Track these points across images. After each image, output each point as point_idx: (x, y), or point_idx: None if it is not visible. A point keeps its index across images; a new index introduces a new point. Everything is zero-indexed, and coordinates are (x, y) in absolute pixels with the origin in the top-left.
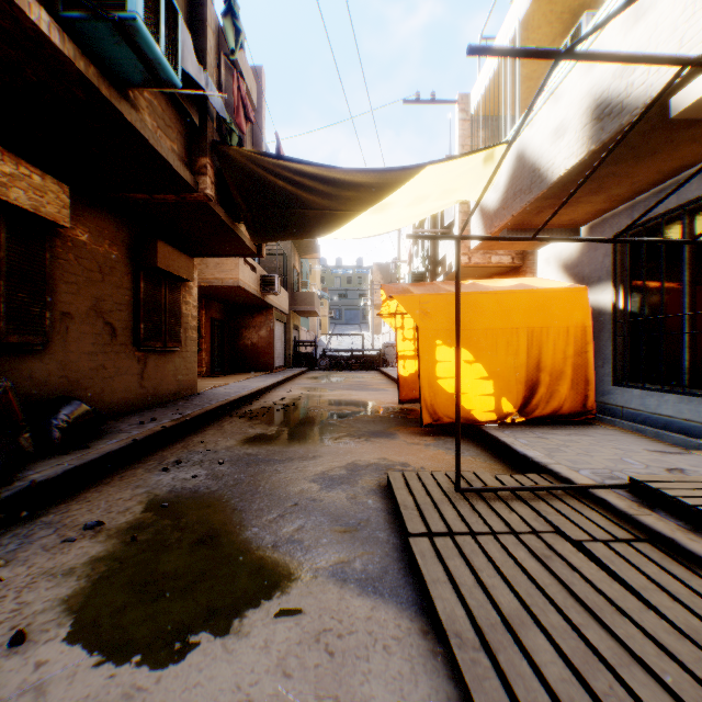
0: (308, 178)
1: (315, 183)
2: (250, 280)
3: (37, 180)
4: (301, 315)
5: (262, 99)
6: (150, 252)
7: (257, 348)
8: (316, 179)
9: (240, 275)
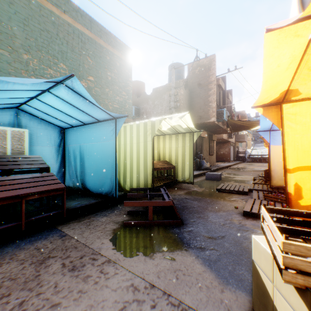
0: (245, 122)
1: (247, 123)
2: (225, 136)
3: (205, 133)
4: (238, 142)
5: (232, 96)
6: (211, 137)
7: (224, 154)
8: (247, 122)
9: (223, 135)
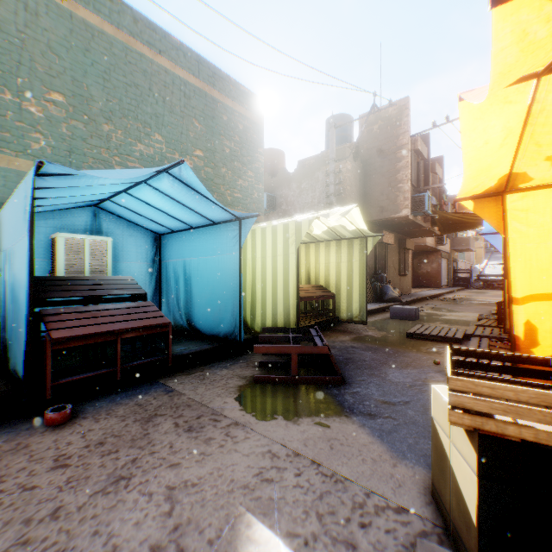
0: (467, 216)
1: (470, 217)
2: (430, 240)
3: (391, 236)
4: (457, 251)
5: (442, 169)
6: (403, 243)
7: (429, 274)
8: (470, 216)
9: (426, 240)
